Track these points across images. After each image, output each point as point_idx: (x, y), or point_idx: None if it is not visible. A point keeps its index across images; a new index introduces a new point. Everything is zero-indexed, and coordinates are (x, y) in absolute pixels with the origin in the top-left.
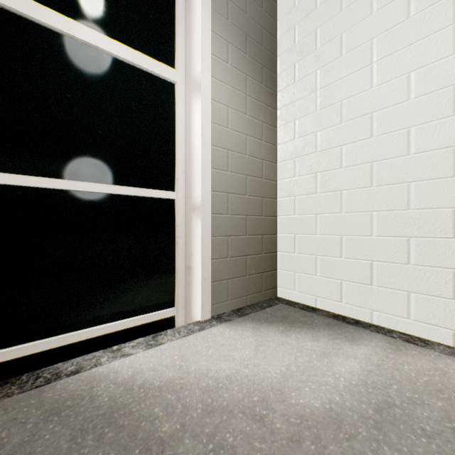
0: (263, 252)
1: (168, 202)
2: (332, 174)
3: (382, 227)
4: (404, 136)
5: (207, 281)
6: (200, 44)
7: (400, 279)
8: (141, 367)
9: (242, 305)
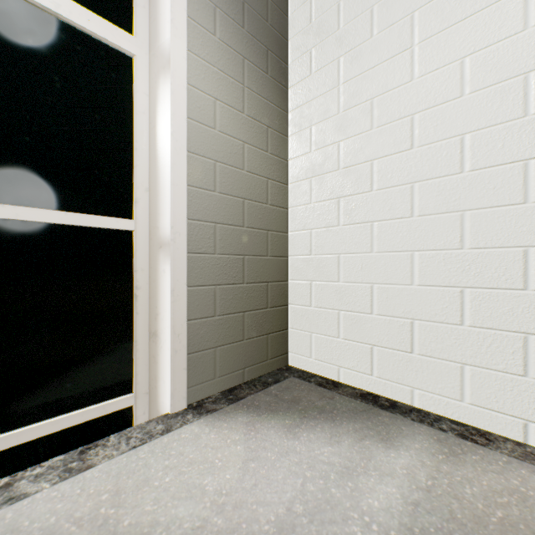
0: (268, 306)
1: (120, 235)
2: (360, 199)
3: (426, 273)
4: (456, 146)
5: (181, 353)
6: None
7: (451, 346)
8: (30, 528)
9: (237, 382)
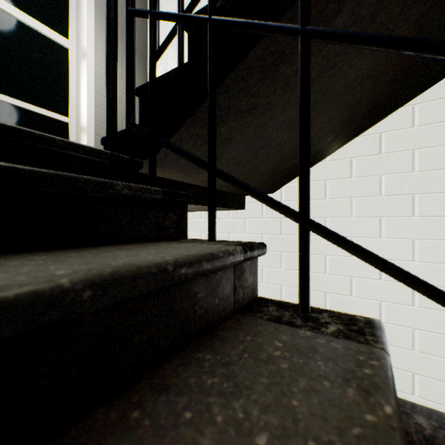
0: None
1: (64, 124)
2: None
3: None
4: None
5: None
6: (86, 28)
7: None
8: None
9: None
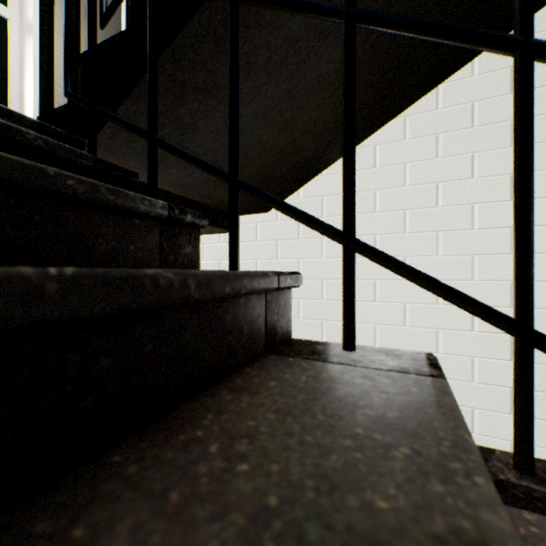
0: None
1: None
2: None
3: None
4: None
5: None
6: None
7: None
8: None
9: None
